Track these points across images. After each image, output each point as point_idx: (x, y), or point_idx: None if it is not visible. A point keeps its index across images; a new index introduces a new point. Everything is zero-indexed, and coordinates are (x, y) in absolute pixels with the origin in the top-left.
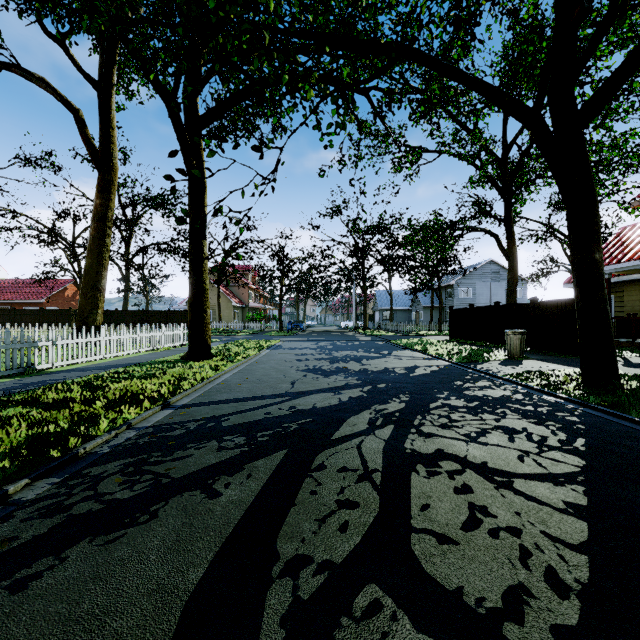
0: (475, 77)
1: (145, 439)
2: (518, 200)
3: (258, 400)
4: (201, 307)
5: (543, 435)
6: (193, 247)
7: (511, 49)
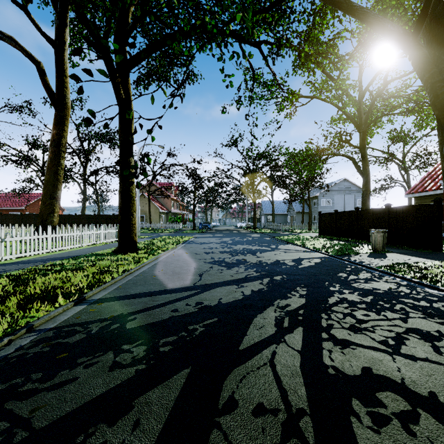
0: (361, 6)
1: (37, 348)
2: (369, 133)
3: (168, 294)
4: (128, 211)
5: None
6: (122, 163)
7: None
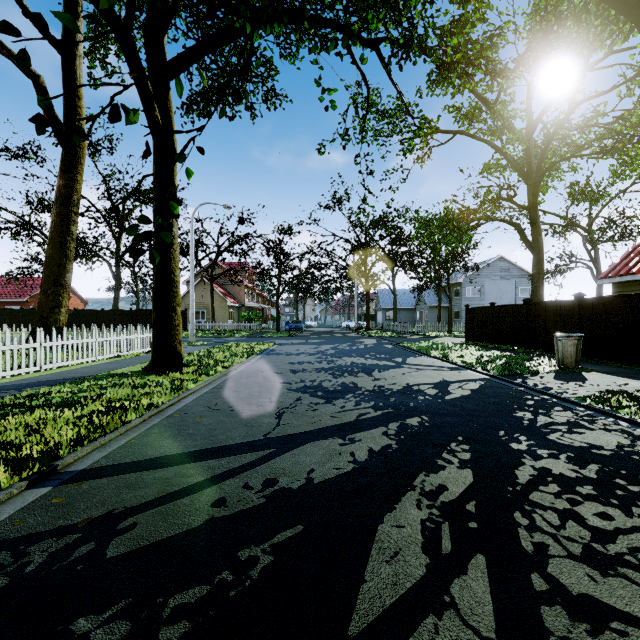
0: None
1: None
2: (541, 187)
3: (214, 459)
4: (168, 304)
5: None
6: (158, 228)
7: (545, 1)
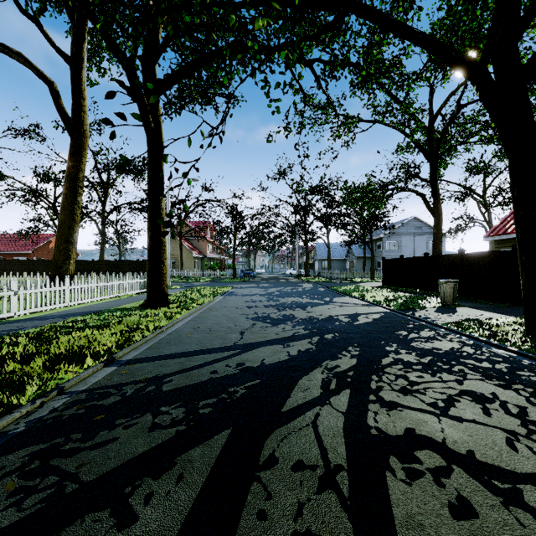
0: (422, 32)
1: (72, 410)
2: (441, 164)
3: (206, 354)
4: (159, 258)
5: (519, 405)
6: (151, 203)
7: (439, 27)
